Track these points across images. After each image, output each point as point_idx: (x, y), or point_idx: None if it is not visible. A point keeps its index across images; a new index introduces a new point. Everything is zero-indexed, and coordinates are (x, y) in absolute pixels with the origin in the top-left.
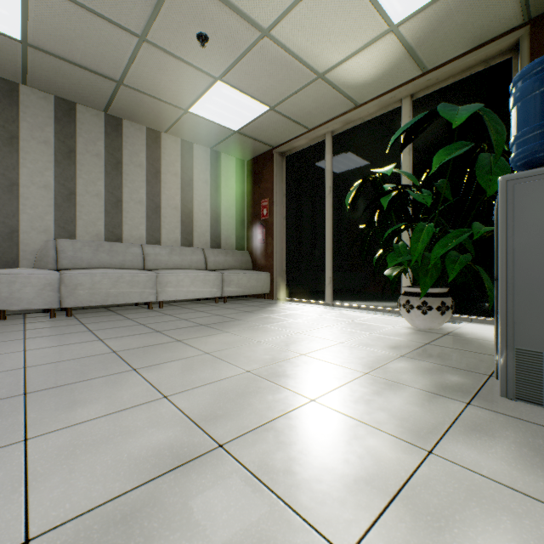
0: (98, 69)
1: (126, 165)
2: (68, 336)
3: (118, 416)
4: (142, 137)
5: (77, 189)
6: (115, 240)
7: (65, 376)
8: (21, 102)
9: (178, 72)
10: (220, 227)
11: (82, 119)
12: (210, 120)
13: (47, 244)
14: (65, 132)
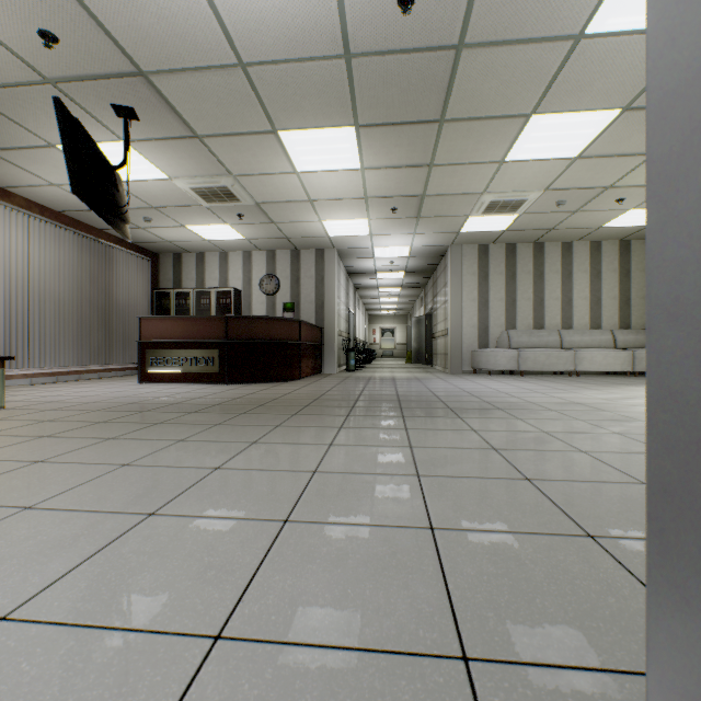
0: (539, 228)
1: (546, 274)
2: (540, 381)
3: (600, 394)
4: (557, 250)
5: (516, 298)
6: (539, 328)
7: (565, 388)
8: (489, 254)
9: (596, 215)
10: (629, 309)
11: (519, 252)
12: (620, 226)
13: (502, 334)
14: (510, 263)
